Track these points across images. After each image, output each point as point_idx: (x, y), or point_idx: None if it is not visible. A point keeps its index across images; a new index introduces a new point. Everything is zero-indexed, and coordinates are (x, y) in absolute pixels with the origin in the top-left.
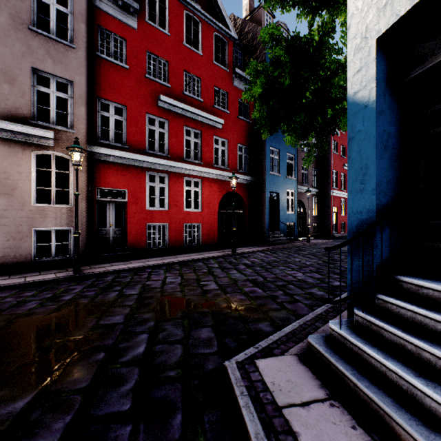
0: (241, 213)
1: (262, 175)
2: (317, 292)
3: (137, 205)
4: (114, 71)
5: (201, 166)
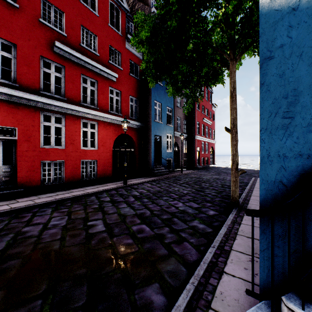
0: (132, 151)
1: (148, 122)
2: (199, 225)
3: (29, 143)
4: (1, 6)
5: (97, 111)
